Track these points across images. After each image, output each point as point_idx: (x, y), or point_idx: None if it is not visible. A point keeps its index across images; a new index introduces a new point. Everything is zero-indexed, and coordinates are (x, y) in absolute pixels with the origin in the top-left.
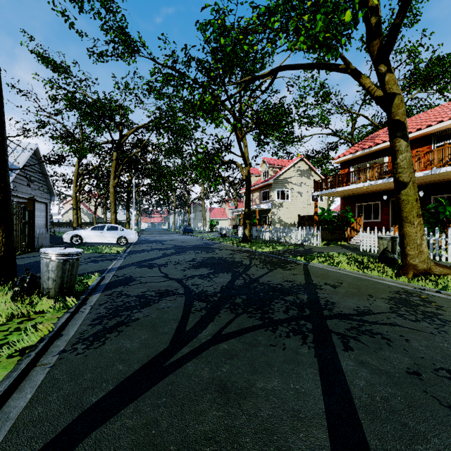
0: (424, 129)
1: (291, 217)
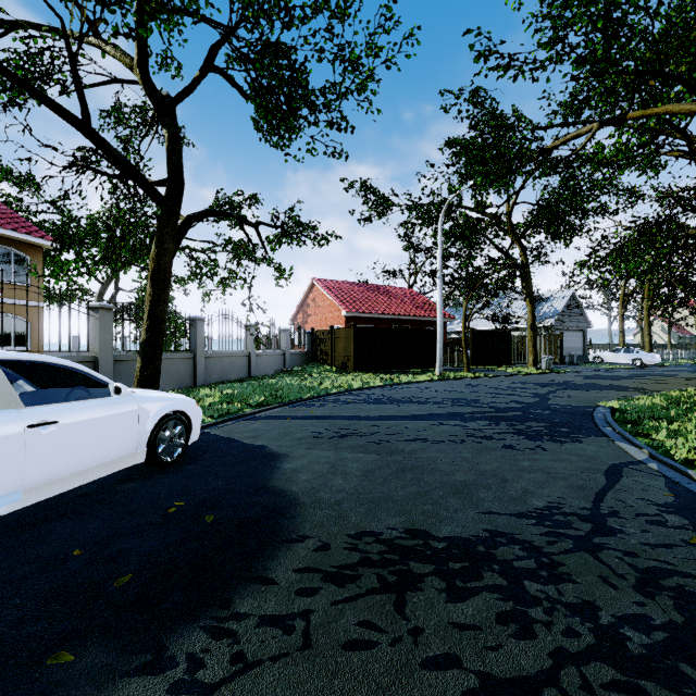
0: None
1: None
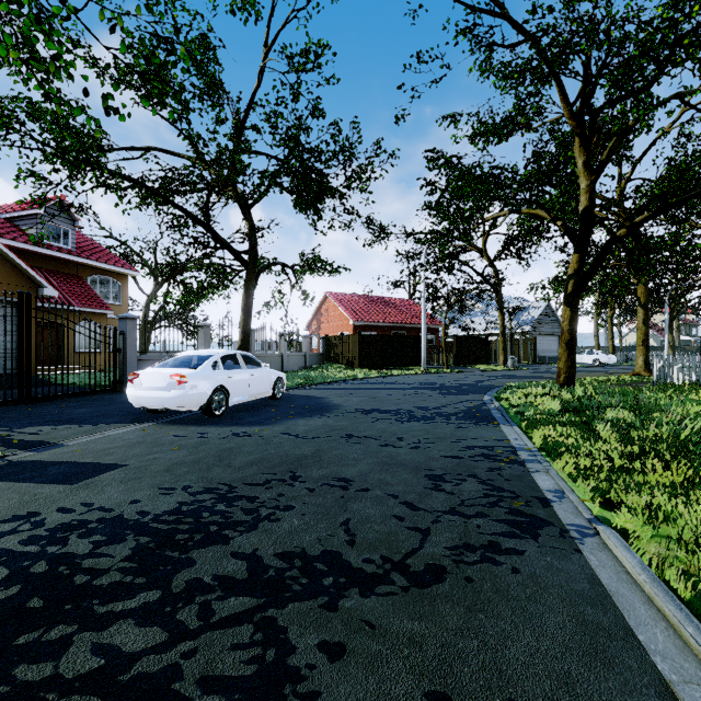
0: None
1: None
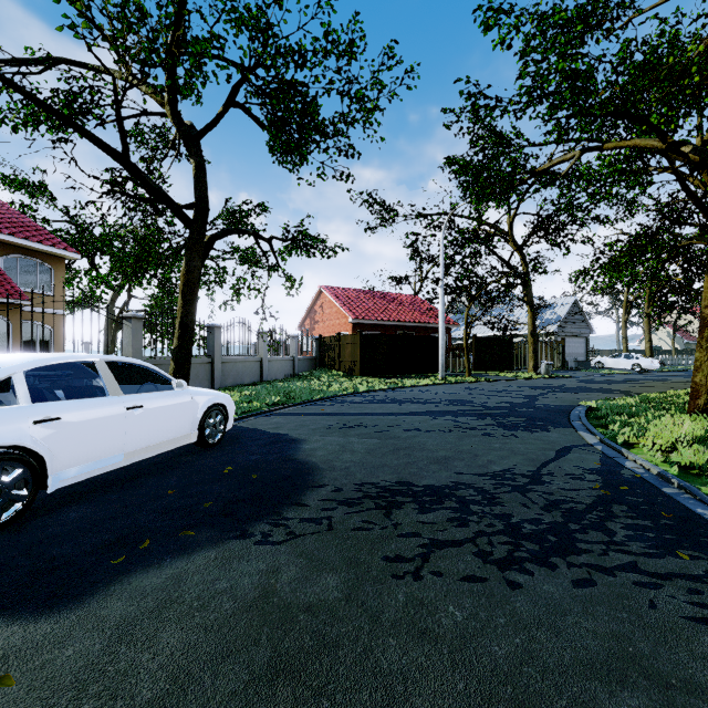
0: None
1: None
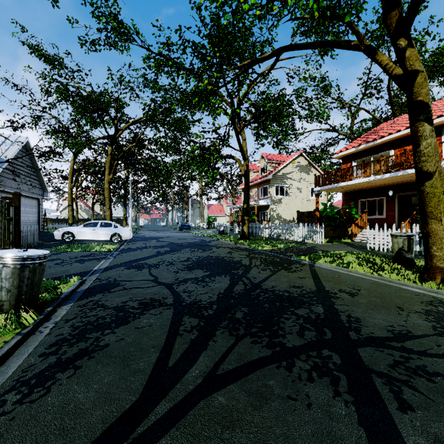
0: (434, 119)
1: (290, 213)
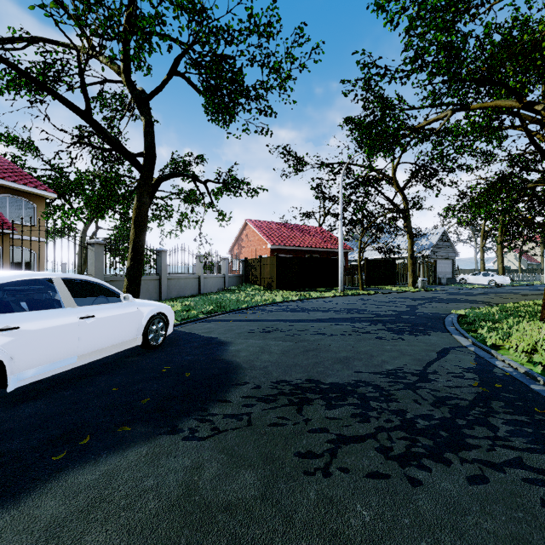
0: None
1: None
